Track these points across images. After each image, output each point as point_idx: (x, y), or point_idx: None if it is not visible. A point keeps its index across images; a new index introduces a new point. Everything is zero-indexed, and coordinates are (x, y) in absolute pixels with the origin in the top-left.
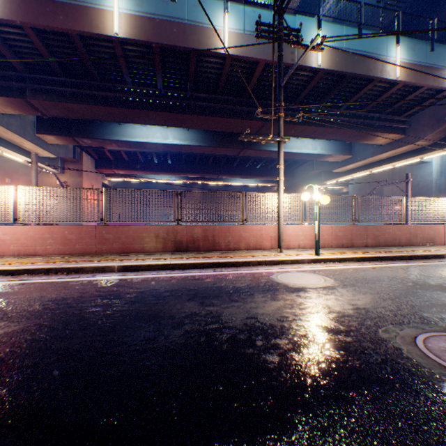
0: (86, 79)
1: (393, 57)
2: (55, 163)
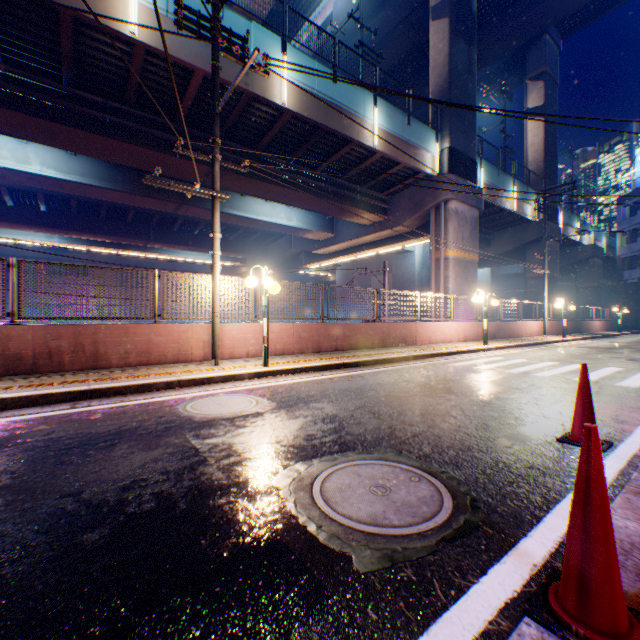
0: None
1: (371, 120)
2: None
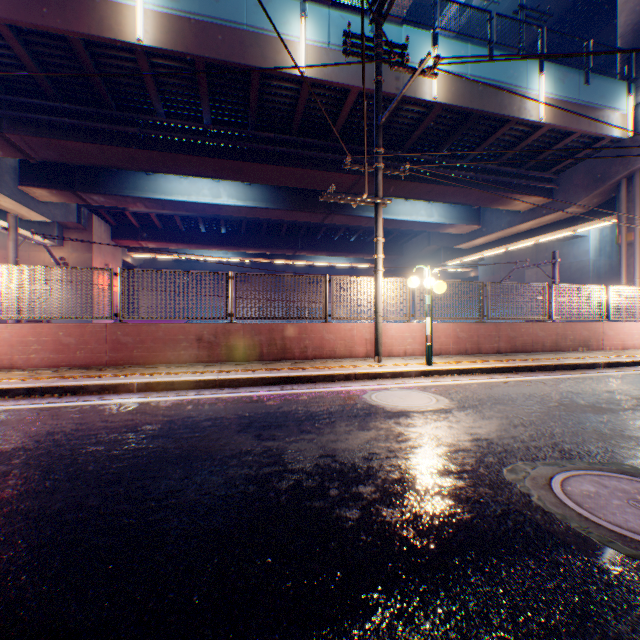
0: (96, 106)
1: (535, 90)
2: (49, 230)
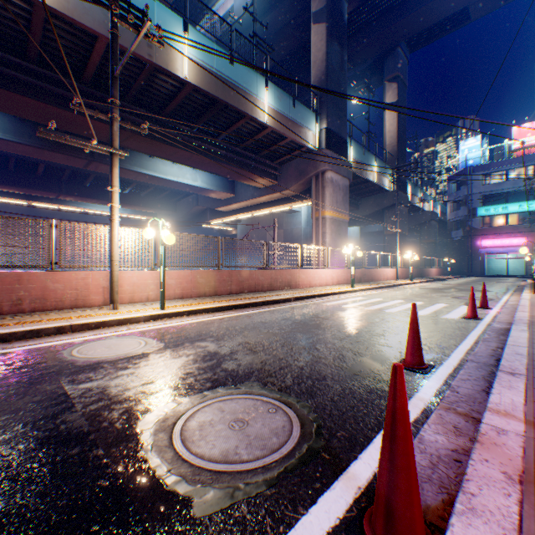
0: None
1: (263, 99)
2: None
